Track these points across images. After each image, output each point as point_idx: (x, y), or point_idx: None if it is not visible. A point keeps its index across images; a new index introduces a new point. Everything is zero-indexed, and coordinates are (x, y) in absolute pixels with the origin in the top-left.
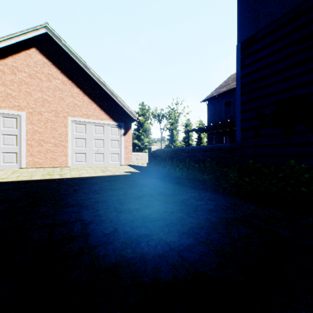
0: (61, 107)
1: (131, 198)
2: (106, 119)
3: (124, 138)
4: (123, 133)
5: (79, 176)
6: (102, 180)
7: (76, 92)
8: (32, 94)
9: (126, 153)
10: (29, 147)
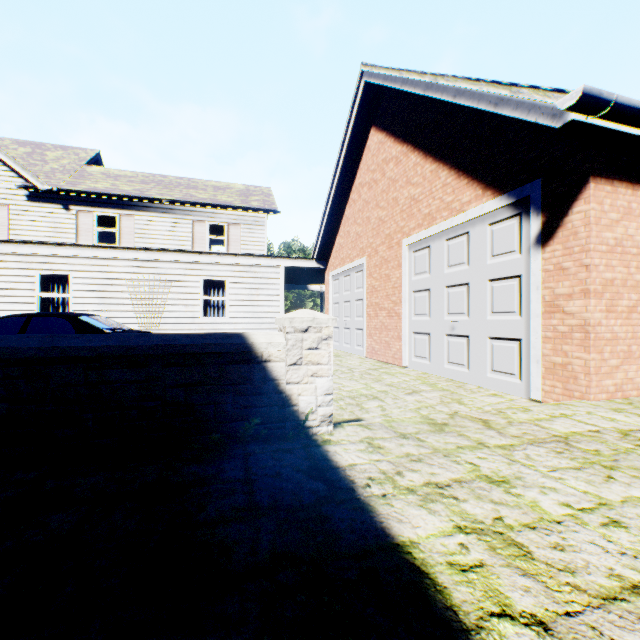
0: (394, 223)
1: None
2: (472, 200)
3: (544, 256)
4: (536, 235)
5: None
6: None
7: (412, 165)
8: (370, 218)
9: (555, 341)
10: (368, 320)
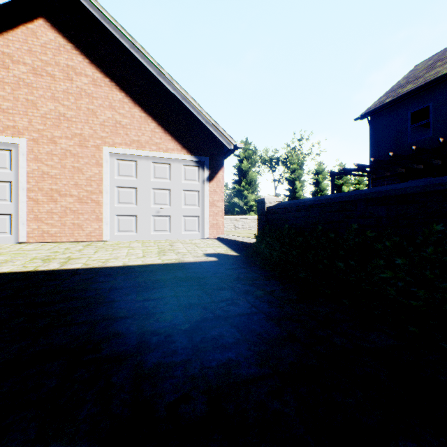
0: (90, 129)
1: None
2: (174, 149)
3: (210, 186)
4: (207, 177)
5: (100, 264)
6: (135, 282)
7: (117, 99)
8: (38, 104)
9: (214, 216)
10: (32, 205)
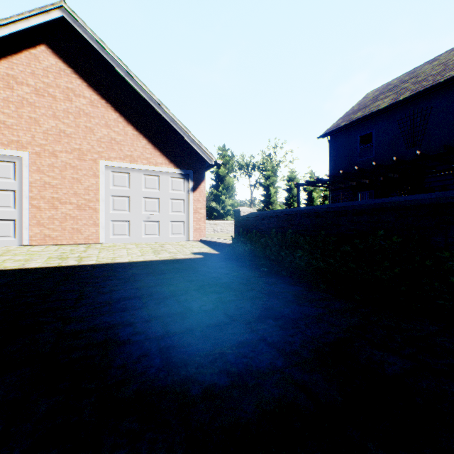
0: (88, 144)
1: (197, 333)
2: (163, 163)
3: (194, 195)
4: (191, 188)
5: (111, 261)
6: (148, 271)
7: (113, 118)
8: (40, 121)
9: (197, 221)
10: (34, 211)
